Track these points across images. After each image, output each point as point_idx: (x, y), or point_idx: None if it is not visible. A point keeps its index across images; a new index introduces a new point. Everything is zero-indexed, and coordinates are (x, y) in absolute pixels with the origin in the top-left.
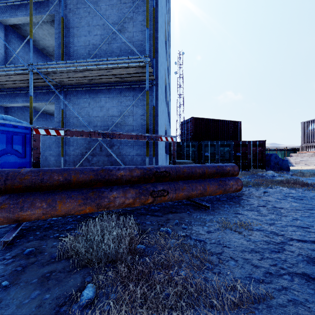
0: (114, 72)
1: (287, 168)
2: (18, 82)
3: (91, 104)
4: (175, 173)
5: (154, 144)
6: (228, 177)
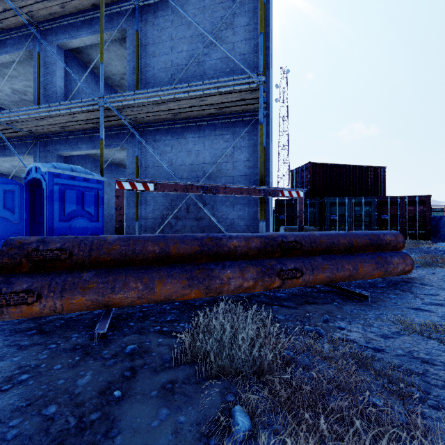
0: (209, 101)
1: None
2: (83, 123)
3: (175, 148)
4: (309, 245)
5: (265, 203)
6: (389, 252)
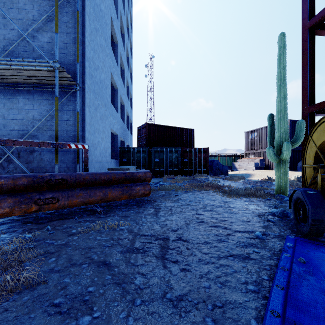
0: (27, 73)
1: (226, 172)
2: None
3: (7, 105)
4: (74, 181)
5: (79, 151)
6: (137, 183)
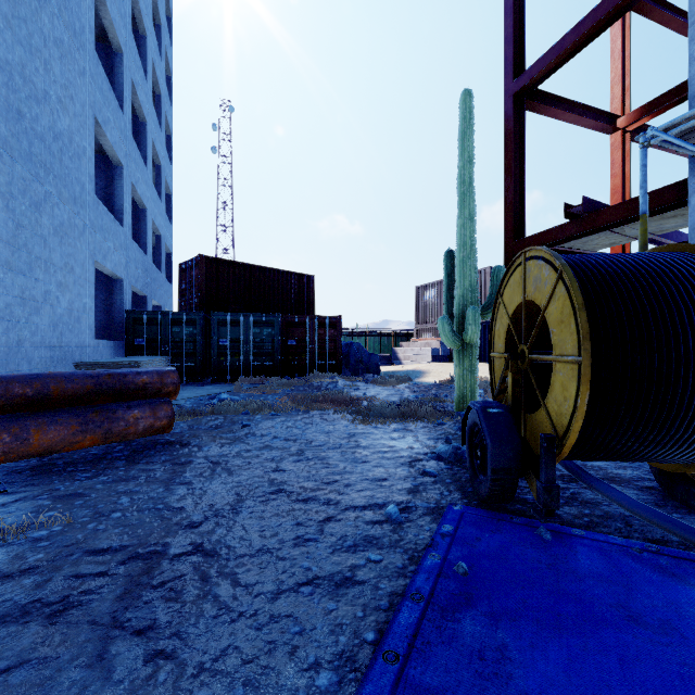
0: None
1: (376, 368)
2: None
3: None
4: None
5: None
6: (135, 402)
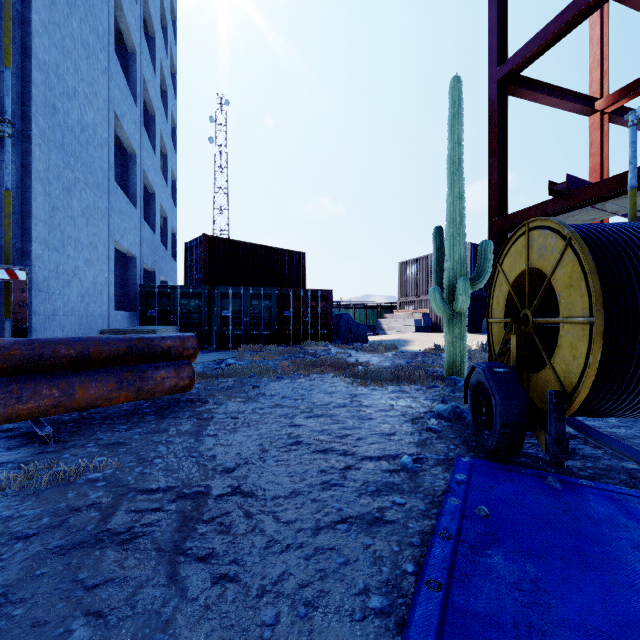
0: None
1: (364, 338)
2: None
3: None
4: None
5: (10, 287)
6: (161, 363)
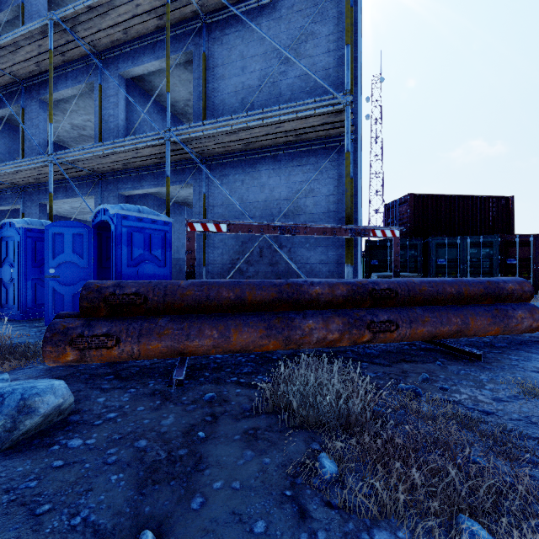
0: (286, 127)
1: None
2: (147, 159)
3: (246, 183)
4: (406, 293)
5: (352, 244)
6: (511, 304)
